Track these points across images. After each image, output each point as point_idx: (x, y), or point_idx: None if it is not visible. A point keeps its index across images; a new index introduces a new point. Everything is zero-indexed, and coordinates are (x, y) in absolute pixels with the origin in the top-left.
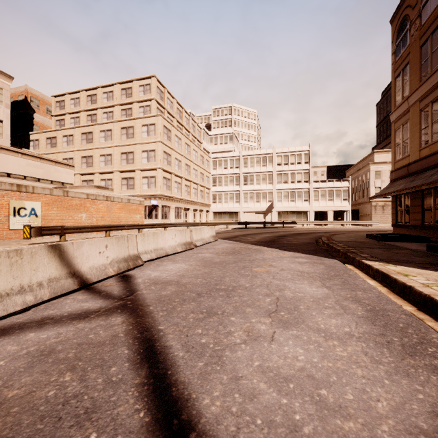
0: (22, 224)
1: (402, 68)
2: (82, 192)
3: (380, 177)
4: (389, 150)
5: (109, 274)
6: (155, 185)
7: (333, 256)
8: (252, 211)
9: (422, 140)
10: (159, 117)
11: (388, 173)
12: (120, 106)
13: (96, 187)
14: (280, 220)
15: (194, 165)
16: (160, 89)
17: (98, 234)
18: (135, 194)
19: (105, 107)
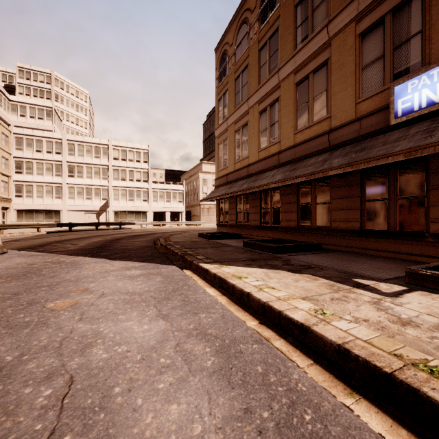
0: None
1: (223, 93)
2: None
3: (207, 184)
4: (212, 163)
5: None
6: None
7: (171, 260)
8: (80, 210)
9: (236, 156)
10: None
11: (212, 182)
12: None
13: None
14: (117, 220)
15: None
16: None
17: None
18: None
19: None
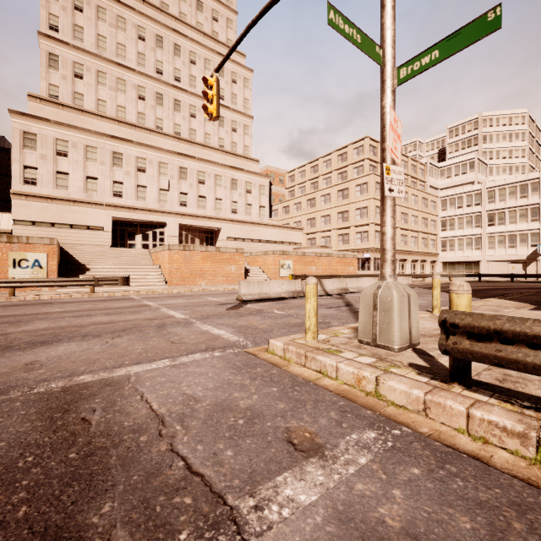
0: (284, 274)
1: None
2: (312, 252)
3: None
4: None
5: (335, 293)
6: (367, 239)
7: None
8: (501, 260)
9: None
10: (371, 175)
11: None
12: (336, 171)
13: (320, 247)
14: None
15: (413, 212)
16: (373, 145)
17: None
18: (350, 248)
19: (325, 174)
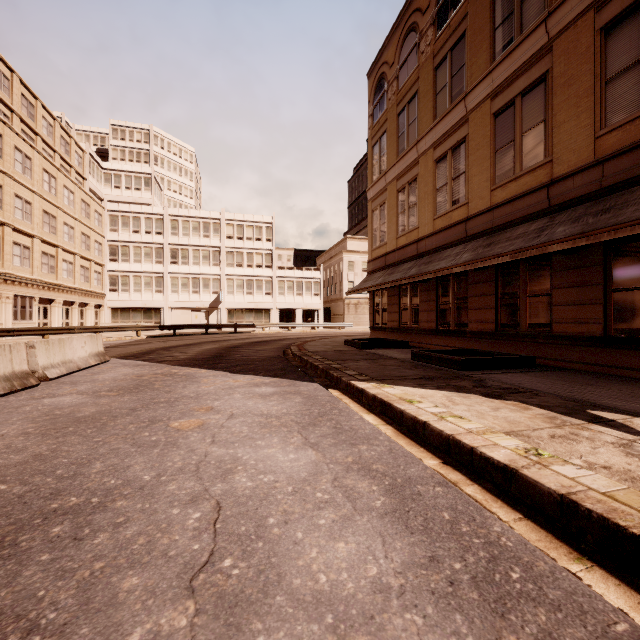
0: None
1: (379, 136)
2: None
3: (354, 269)
4: (362, 238)
5: None
6: None
7: (310, 376)
8: (186, 308)
9: (399, 227)
10: None
11: (361, 265)
12: None
13: None
14: (231, 321)
15: (67, 218)
16: None
17: None
18: None
19: None
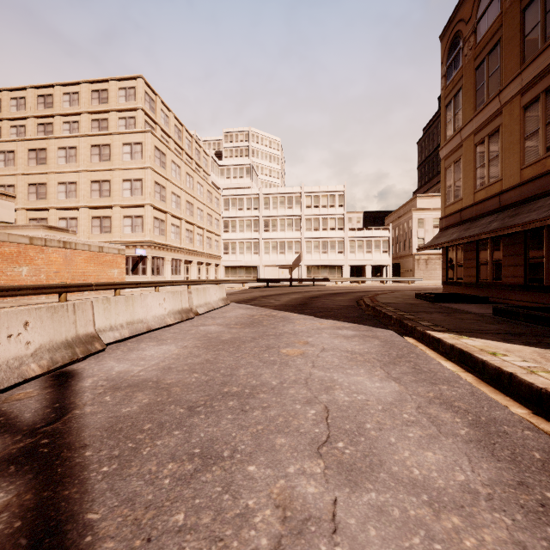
0: None
1: (453, 95)
2: (21, 234)
3: (424, 226)
4: (432, 195)
5: (28, 375)
6: (143, 227)
7: (384, 324)
8: (275, 265)
9: (477, 181)
10: (149, 134)
11: (432, 221)
12: (89, 114)
13: (46, 227)
14: (309, 276)
15: (199, 204)
16: (150, 96)
17: (49, 297)
18: (113, 239)
19: (67, 115)
